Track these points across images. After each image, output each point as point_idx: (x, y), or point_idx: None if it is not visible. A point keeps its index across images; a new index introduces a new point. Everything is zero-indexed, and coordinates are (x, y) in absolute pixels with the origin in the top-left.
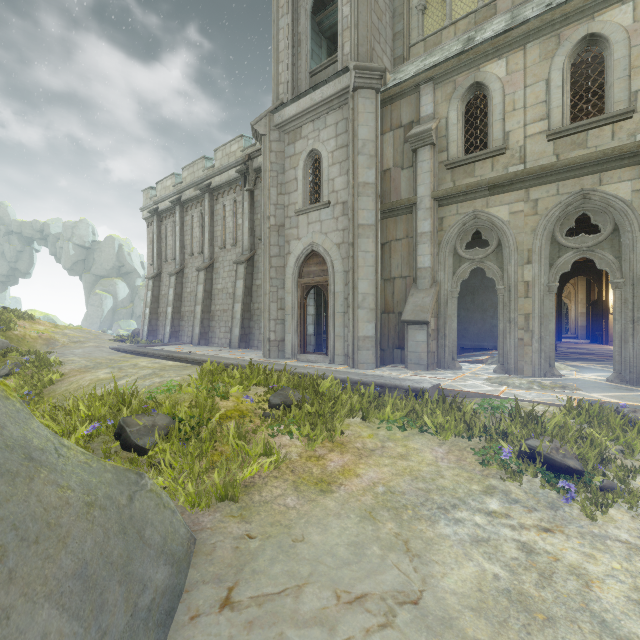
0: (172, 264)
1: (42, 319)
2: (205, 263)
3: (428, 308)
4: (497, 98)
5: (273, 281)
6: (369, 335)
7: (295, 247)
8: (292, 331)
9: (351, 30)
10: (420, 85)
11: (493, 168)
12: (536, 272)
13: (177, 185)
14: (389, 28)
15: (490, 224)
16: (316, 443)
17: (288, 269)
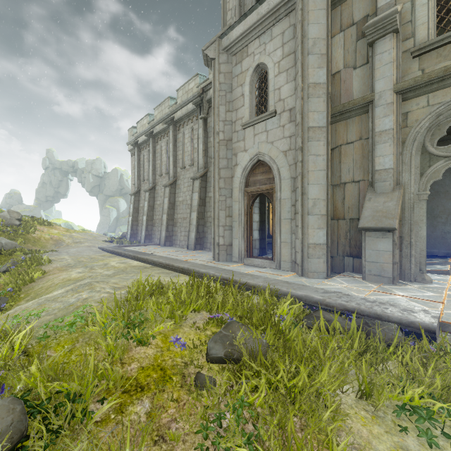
0: (147, 183)
1: (64, 225)
2: (170, 181)
3: (393, 213)
4: None
5: (222, 191)
6: (320, 242)
7: (242, 158)
8: (239, 236)
9: None
10: None
11: None
12: None
13: (150, 122)
14: None
15: None
16: None
17: (235, 179)
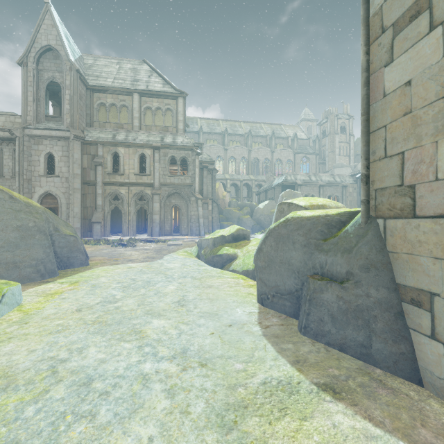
0: None
1: None
2: None
3: (101, 218)
4: (122, 159)
5: None
6: (79, 227)
7: (39, 190)
8: None
9: (70, 116)
10: (98, 144)
11: (121, 178)
12: (132, 209)
13: None
14: (85, 112)
15: (120, 194)
16: None
17: (34, 199)
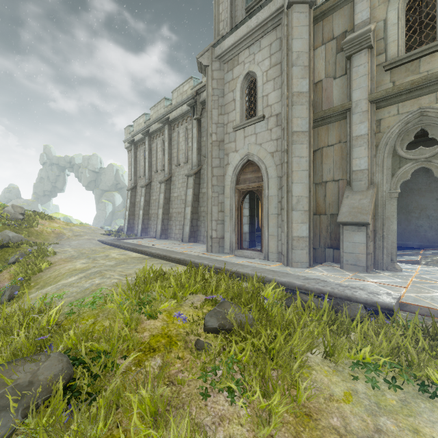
0: (143, 179)
1: (63, 219)
2: (165, 177)
3: (367, 209)
4: None
5: (214, 188)
6: (303, 235)
7: (233, 158)
8: (230, 230)
9: None
10: None
11: None
12: None
13: (146, 121)
14: None
15: None
16: (272, 427)
17: (227, 177)
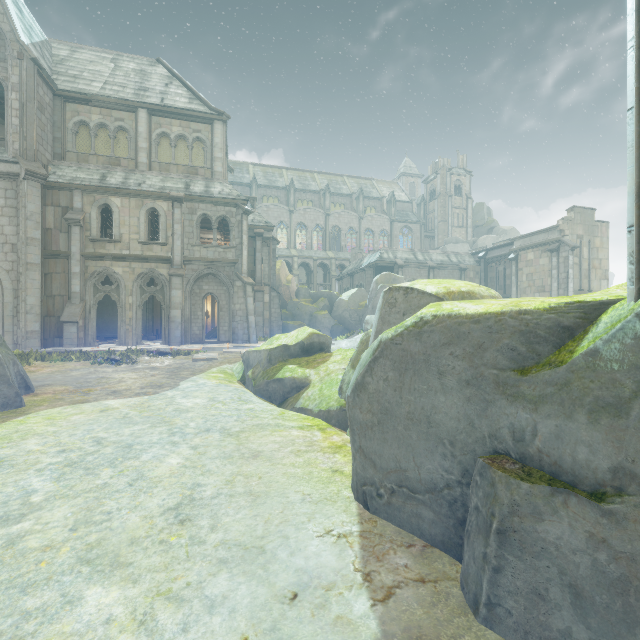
0: None
1: None
2: None
3: (78, 314)
4: (117, 216)
5: None
6: (36, 330)
7: None
8: None
9: (21, 137)
10: (74, 189)
11: (115, 248)
12: (134, 300)
13: None
14: (50, 133)
15: (114, 274)
16: (24, 365)
17: None
